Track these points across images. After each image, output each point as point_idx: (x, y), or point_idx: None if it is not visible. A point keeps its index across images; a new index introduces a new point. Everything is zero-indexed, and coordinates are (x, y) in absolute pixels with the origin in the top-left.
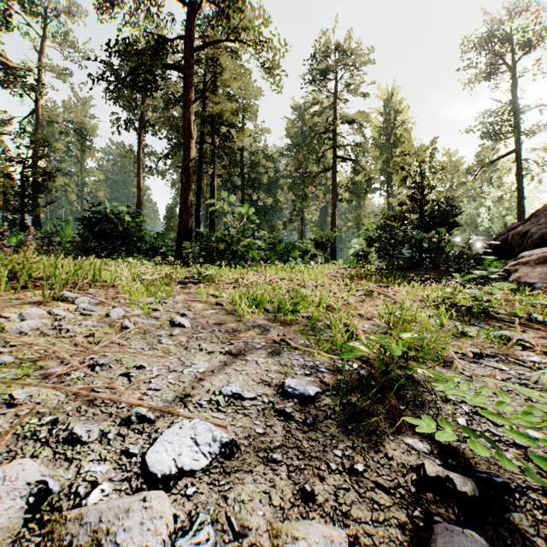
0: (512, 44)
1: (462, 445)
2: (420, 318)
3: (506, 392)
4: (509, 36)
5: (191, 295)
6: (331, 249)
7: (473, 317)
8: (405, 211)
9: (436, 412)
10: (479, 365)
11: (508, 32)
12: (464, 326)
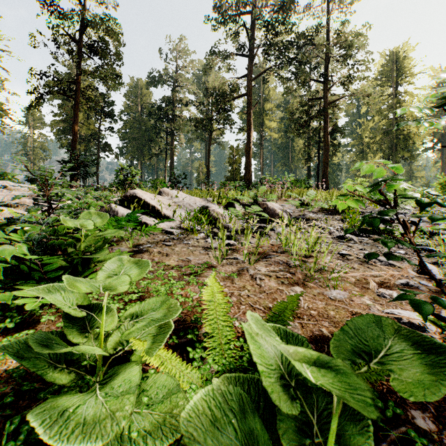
0: None
1: None
2: None
3: None
4: None
5: None
6: None
7: None
8: None
9: None
10: None
11: None
12: None
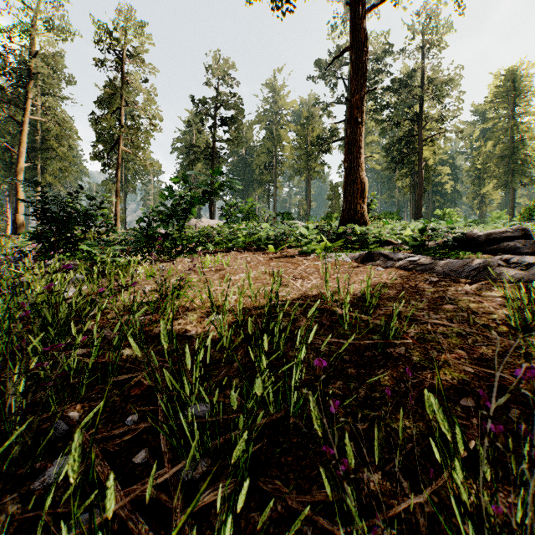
0: None
1: None
2: None
3: None
4: None
5: None
6: None
7: None
8: None
9: None
10: None
11: None
12: None
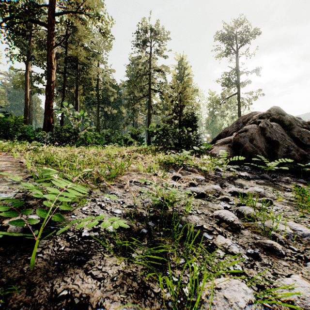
0: (236, 41)
1: (65, 217)
2: (142, 168)
3: (136, 197)
4: (234, 36)
5: (11, 158)
6: (148, 140)
7: (174, 168)
8: (172, 118)
9: (77, 205)
10: (142, 187)
11: (234, 34)
12: (158, 171)
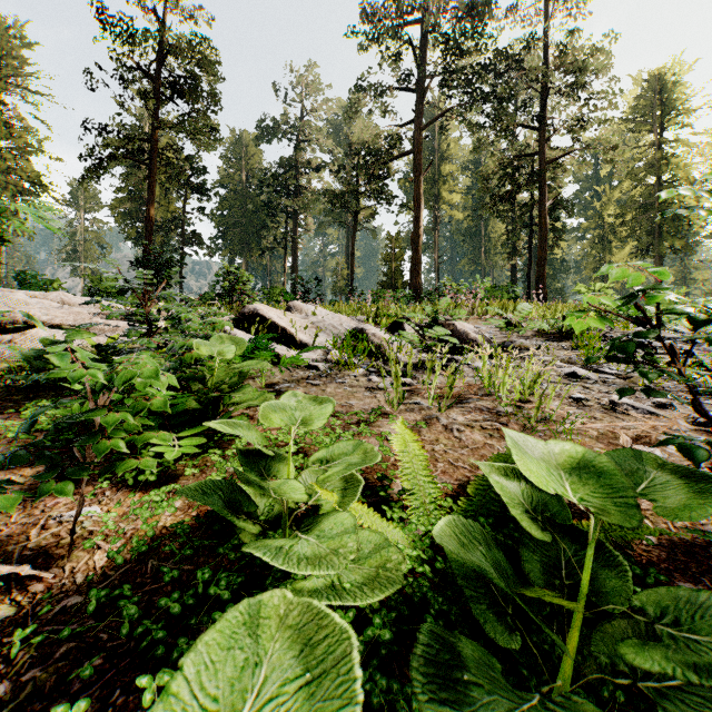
0: None
1: None
2: None
3: None
4: None
5: None
6: None
7: None
8: None
9: None
10: None
11: None
12: None
